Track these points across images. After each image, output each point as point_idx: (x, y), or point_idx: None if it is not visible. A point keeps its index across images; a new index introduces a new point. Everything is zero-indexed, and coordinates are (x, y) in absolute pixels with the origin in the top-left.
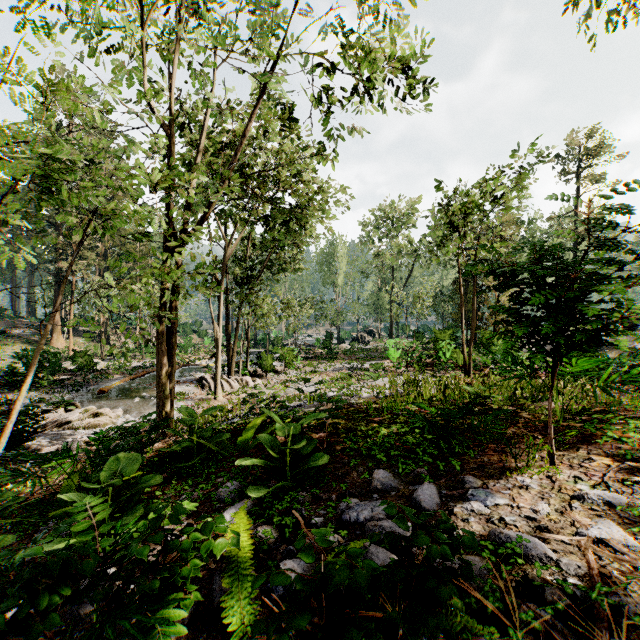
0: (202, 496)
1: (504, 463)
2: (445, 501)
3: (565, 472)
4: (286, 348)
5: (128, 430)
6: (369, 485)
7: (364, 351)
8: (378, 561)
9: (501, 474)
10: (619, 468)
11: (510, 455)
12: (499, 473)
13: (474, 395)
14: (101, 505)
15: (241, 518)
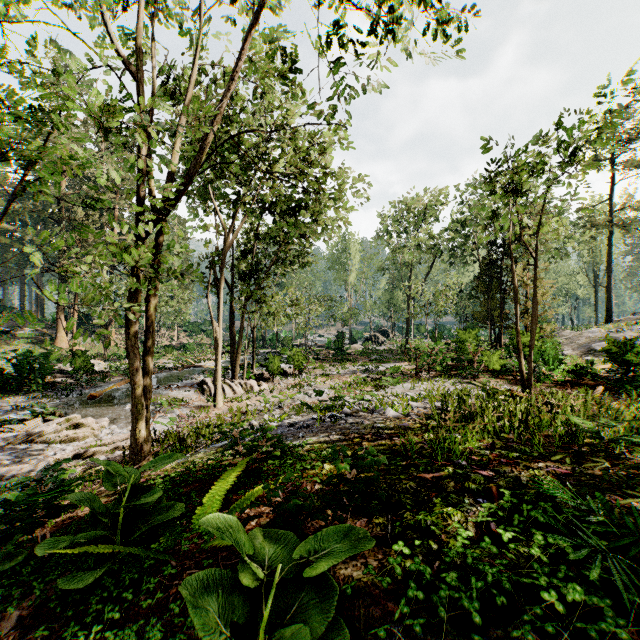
0: None
1: None
2: None
3: None
4: (295, 349)
5: None
6: None
7: (378, 352)
8: None
9: None
10: None
11: None
12: None
13: (576, 430)
14: None
15: None
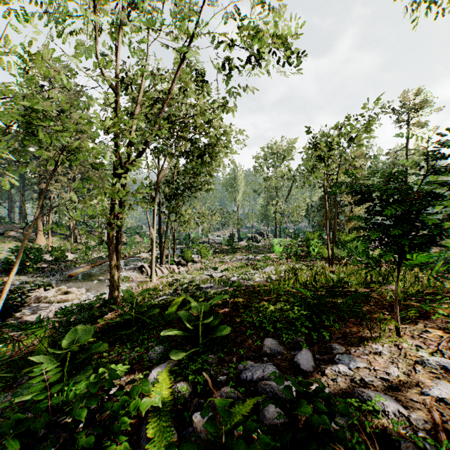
0: (137, 357)
1: (361, 334)
2: (318, 364)
3: (408, 341)
4: (201, 245)
5: (84, 306)
6: (261, 350)
7: (256, 247)
8: (268, 415)
9: (360, 342)
10: (449, 339)
11: (366, 327)
12: (358, 342)
13: (336, 280)
14: (56, 369)
15: (163, 379)
